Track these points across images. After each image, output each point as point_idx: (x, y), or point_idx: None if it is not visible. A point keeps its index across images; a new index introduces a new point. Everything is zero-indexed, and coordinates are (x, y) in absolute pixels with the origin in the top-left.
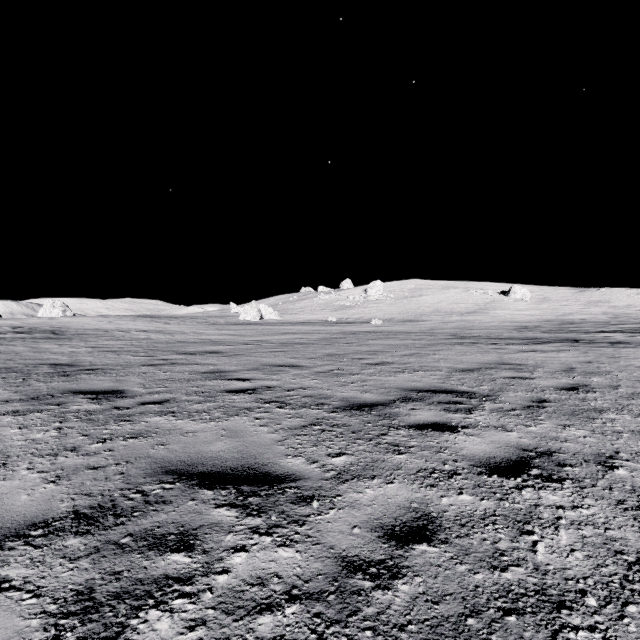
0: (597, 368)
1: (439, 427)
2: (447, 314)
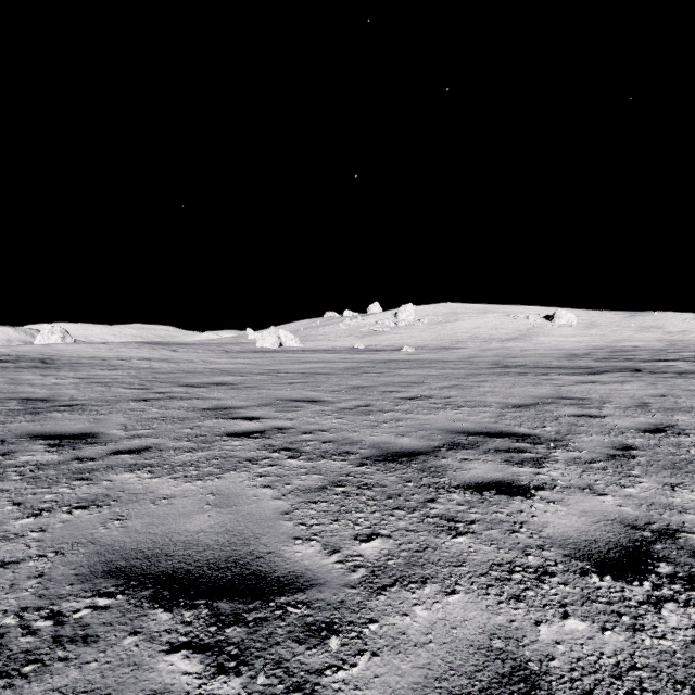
0: (676, 403)
1: (505, 488)
2: (486, 341)
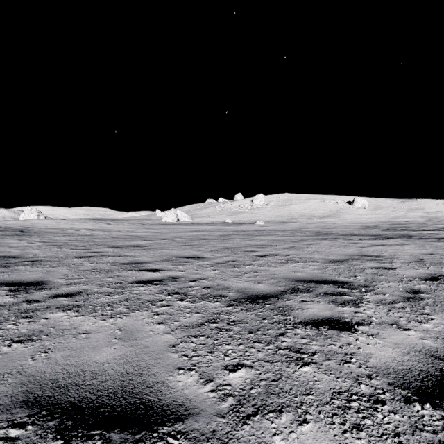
0: (441, 259)
1: (334, 324)
2: (310, 217)
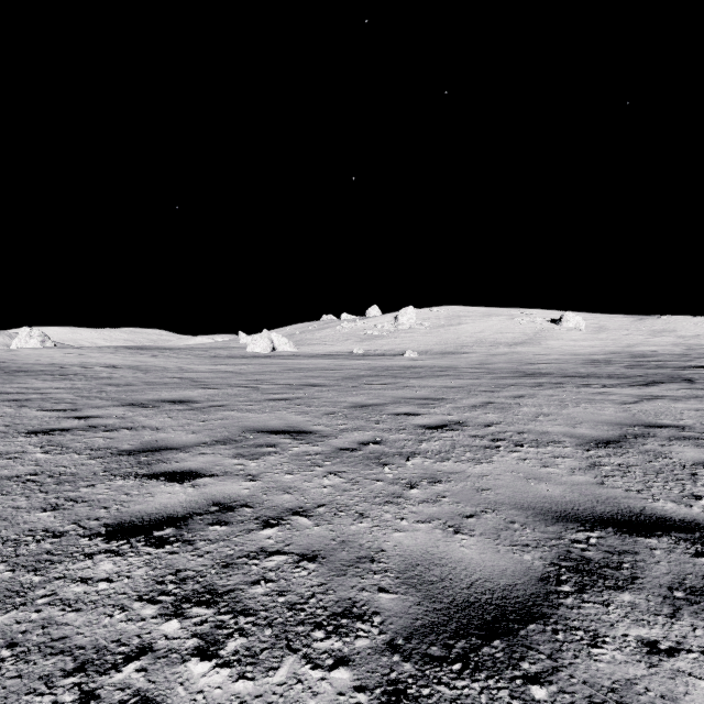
0: None
1: None
2: (492, 345)
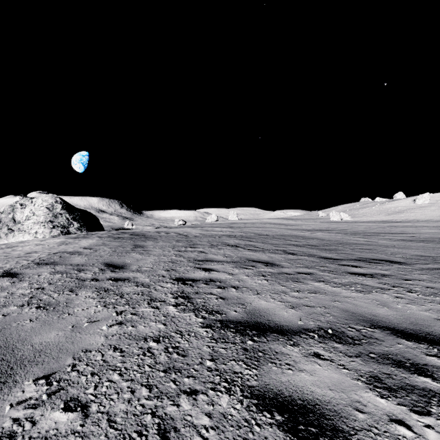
0: None
1: (397, 234)
2: None
